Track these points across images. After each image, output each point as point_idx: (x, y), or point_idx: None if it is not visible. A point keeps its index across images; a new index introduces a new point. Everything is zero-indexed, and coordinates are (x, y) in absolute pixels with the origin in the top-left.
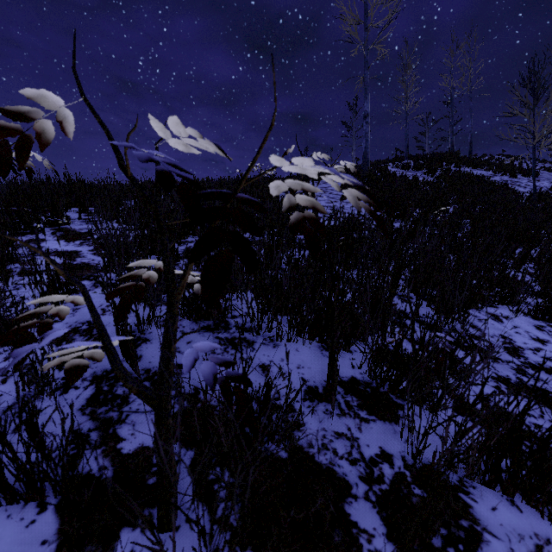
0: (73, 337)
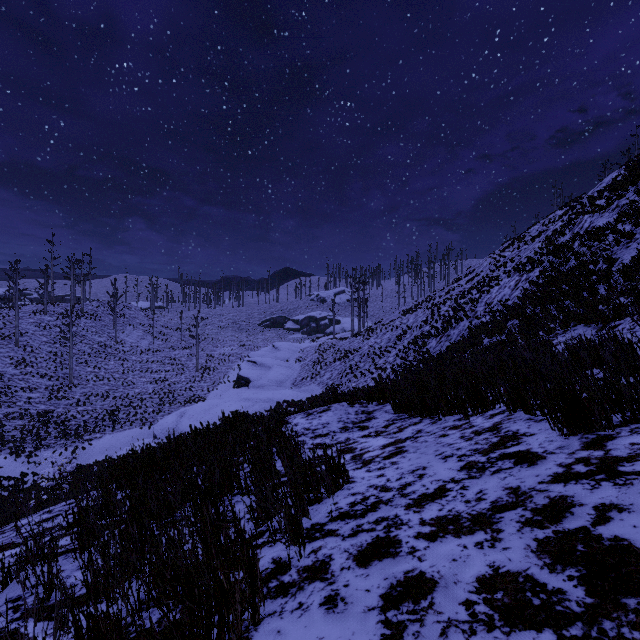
0: None
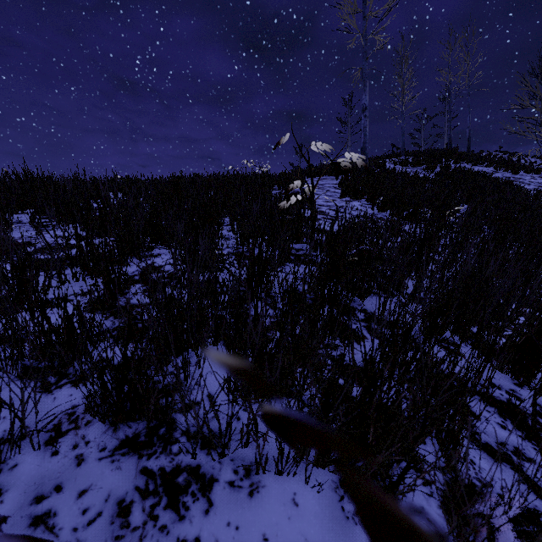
0: None
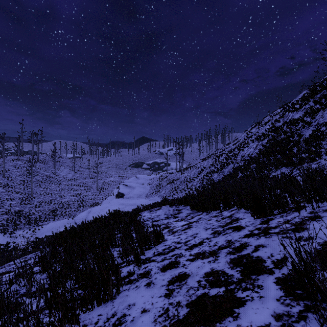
0: None
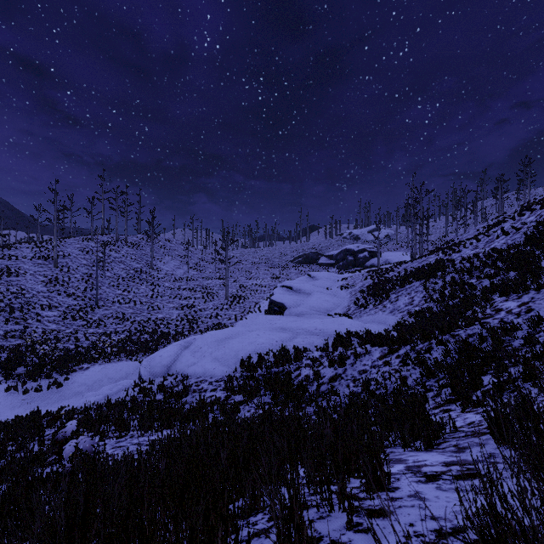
0: None
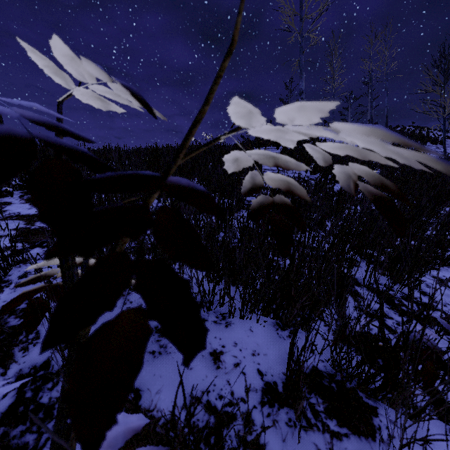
0: (7, 320)
